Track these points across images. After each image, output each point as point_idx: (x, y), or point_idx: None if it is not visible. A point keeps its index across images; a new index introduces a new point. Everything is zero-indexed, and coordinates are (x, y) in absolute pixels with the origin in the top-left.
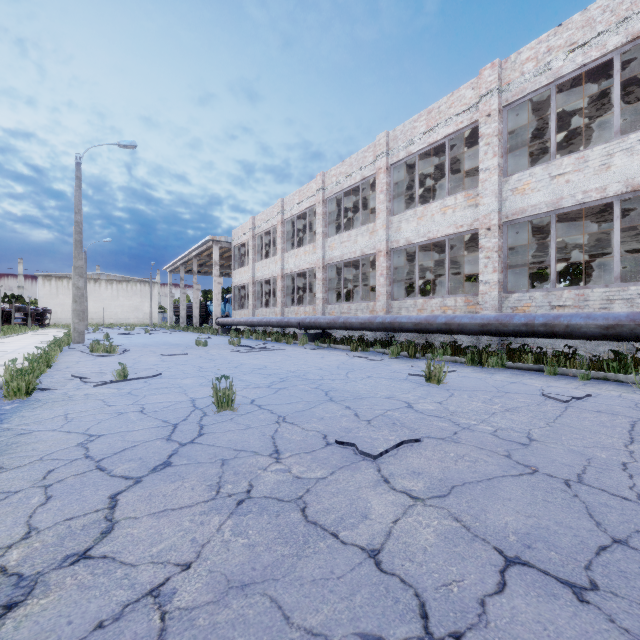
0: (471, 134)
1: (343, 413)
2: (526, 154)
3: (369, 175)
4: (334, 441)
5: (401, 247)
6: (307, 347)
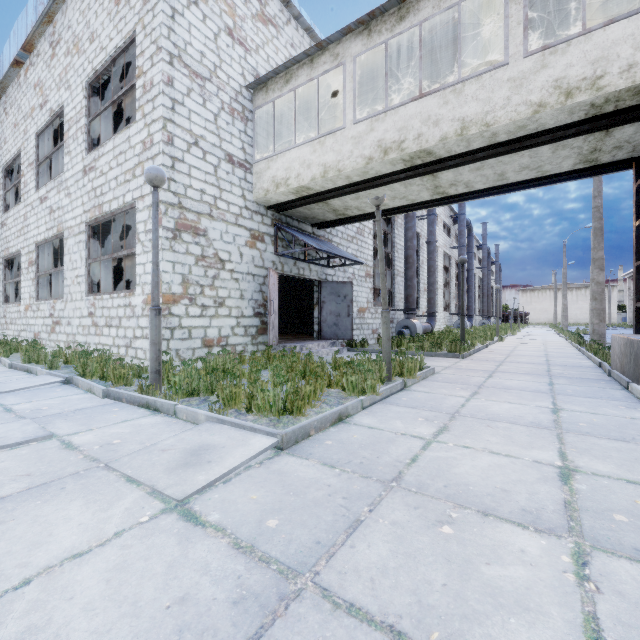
0: None
1: None
2: None
3: None
4: None
5: None
6: None
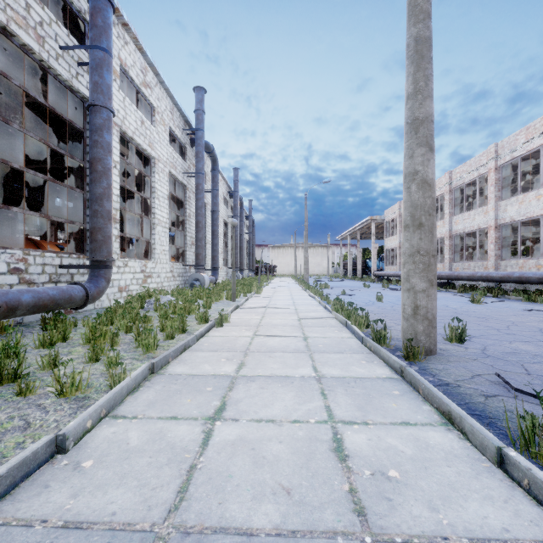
0: None
1: None
2: None
3: (483, 173)
4: None
5: (507, 223)
6: None
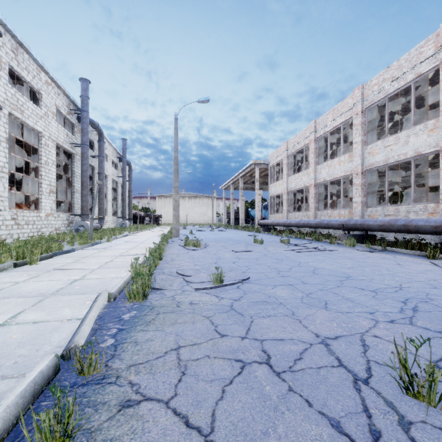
0: None
1: None
2: None
3: (427, 70)
4: None
5: None
6: (359, 249)
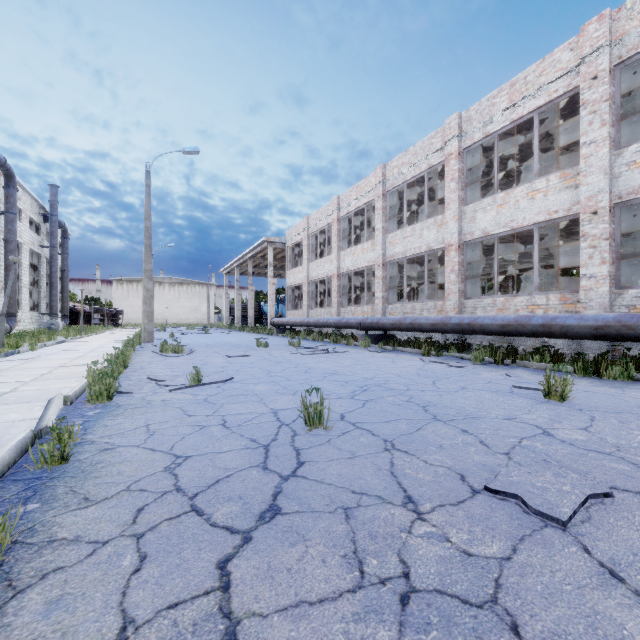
0: (565, 105)
1: (464, 440)
2: (633, 124)
3: (437, 163)
4: (480, 486)
5: (476, 239)
6: (371, 349)
